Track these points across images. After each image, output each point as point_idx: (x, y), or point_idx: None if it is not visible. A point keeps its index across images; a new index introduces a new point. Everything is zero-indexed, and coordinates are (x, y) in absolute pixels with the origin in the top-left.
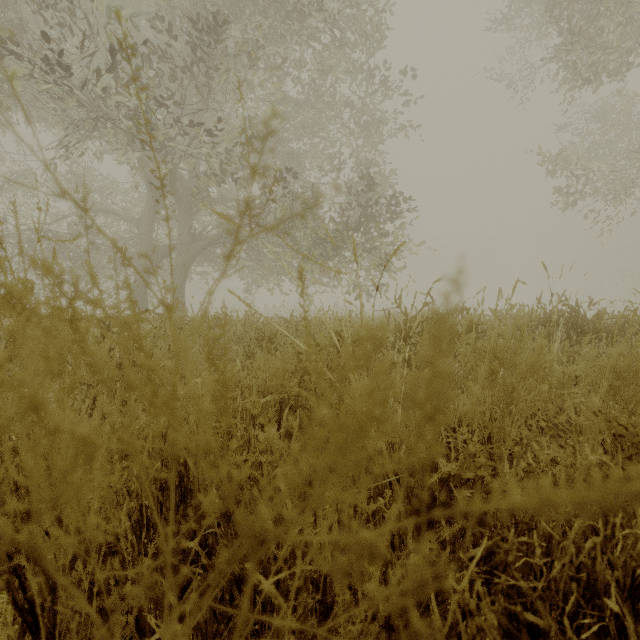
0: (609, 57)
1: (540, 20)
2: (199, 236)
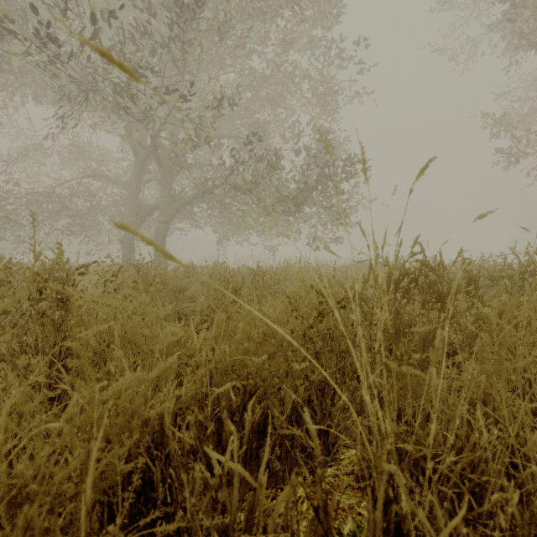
0: None
1: None
2: (178, 197)
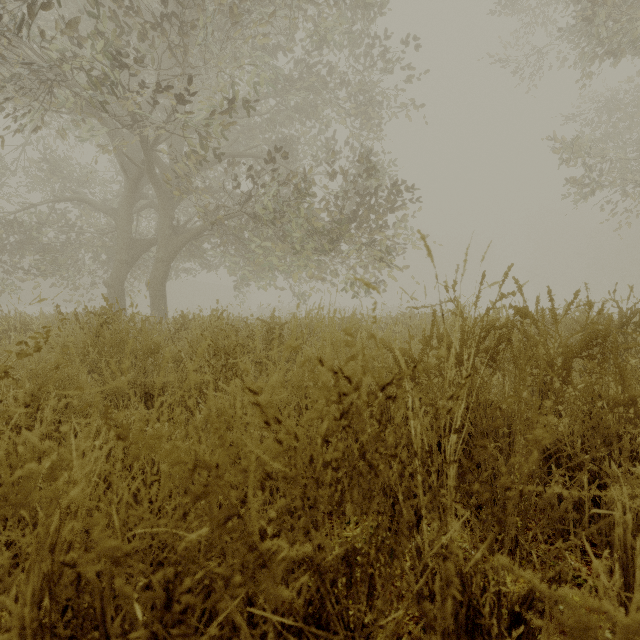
0: (636, 28)
1: (548, 2)
2: (183, 229)
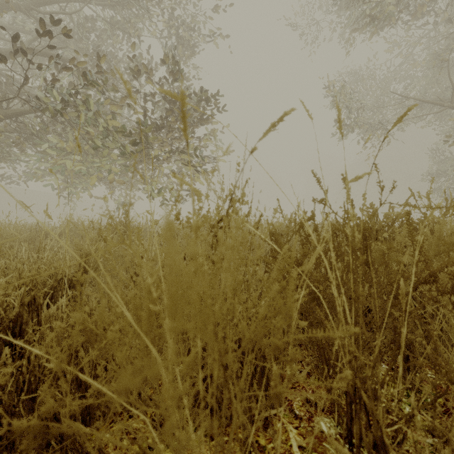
0: None
1: None
2: None
